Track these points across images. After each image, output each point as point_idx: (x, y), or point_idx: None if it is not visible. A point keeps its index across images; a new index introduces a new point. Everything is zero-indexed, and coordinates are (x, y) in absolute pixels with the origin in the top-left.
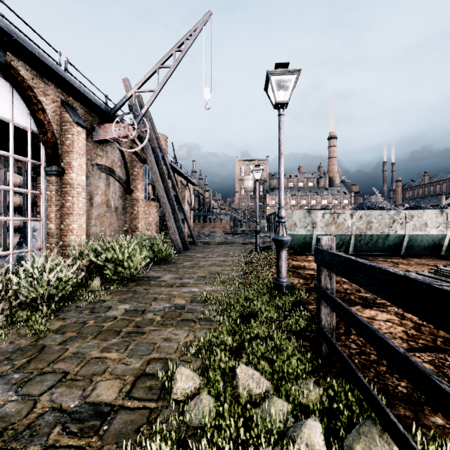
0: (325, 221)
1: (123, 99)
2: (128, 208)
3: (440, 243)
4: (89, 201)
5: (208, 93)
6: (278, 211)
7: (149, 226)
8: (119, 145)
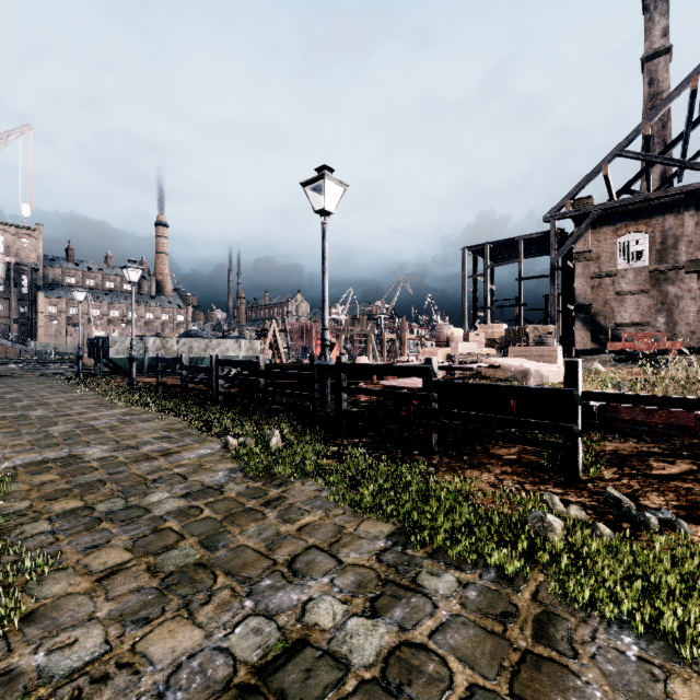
0: (157, 346)
1: None
2: None
3: None
4: None
5: (28, 211)
6: (132, 342)
7: None
8: None
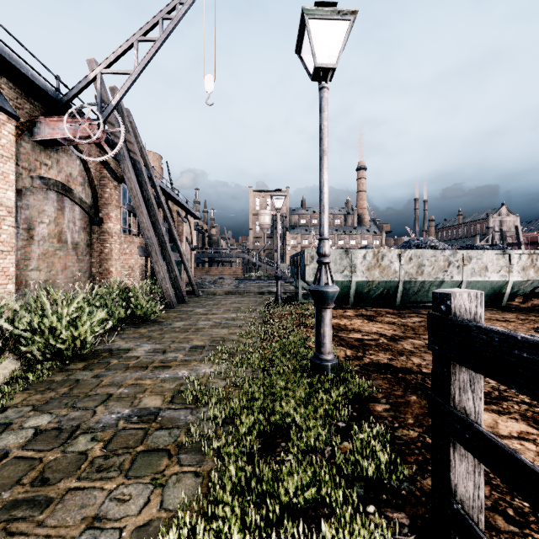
0: (367, 263)
1: (82, 82)
2: (95, 245)
3: (501, 291)
4: (26, 232)
5: (210, 83)
6: (319, 245)
7: (130, 270)
8: (81, 153)
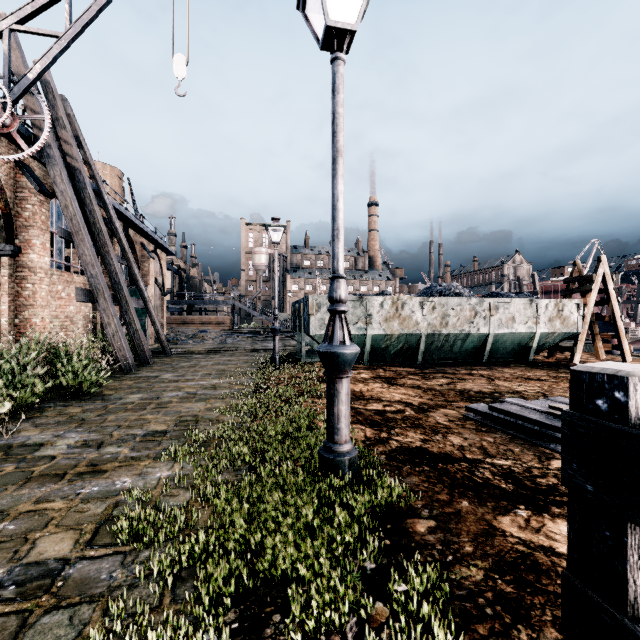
0: (385, 313)
1: None
2: (7, 284)
3: (527, 345)
4: None
5: (182, 66)
6: (332, 287)
7: (68, 321)
8: None
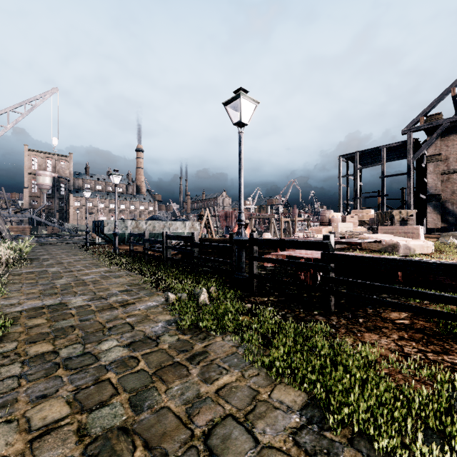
0: (133, 226)
1: None
2: None
3: None
4: None
5: (56, 141)
6: (115, 223)
7: None
8: None
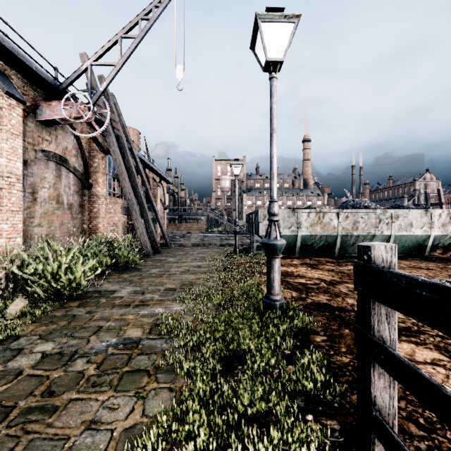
0: (311, 220)
1: (76, 72)
2: (86, 205)
3: (424, 244)
4: (31, 195)
5: (180, 72)
6: (270, 206)
7: (114, 226)
8: (74, 130)
